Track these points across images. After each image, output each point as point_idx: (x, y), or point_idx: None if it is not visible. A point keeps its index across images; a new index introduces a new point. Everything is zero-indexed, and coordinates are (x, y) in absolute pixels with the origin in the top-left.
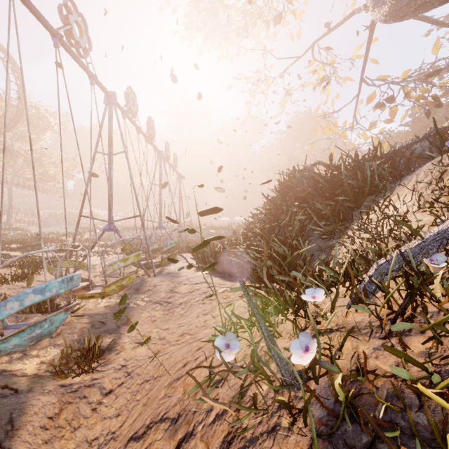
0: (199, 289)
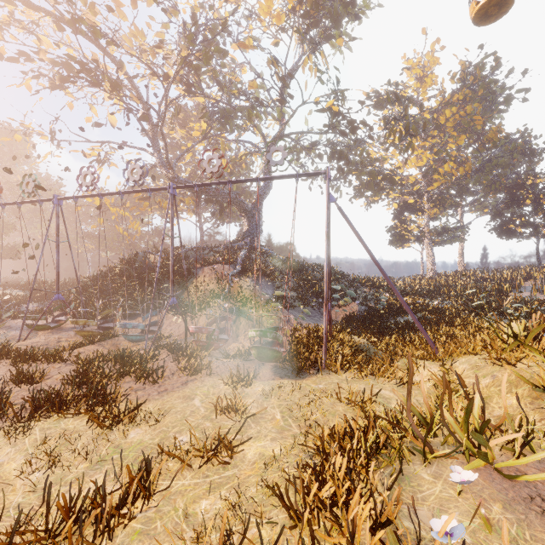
0: None
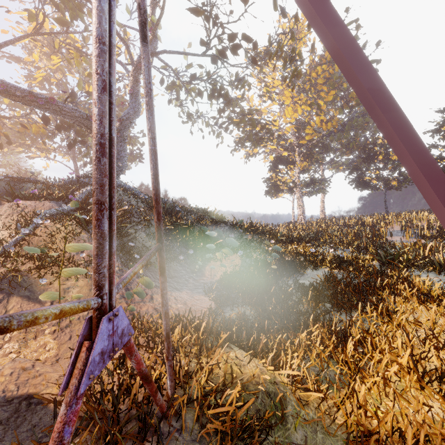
0: None
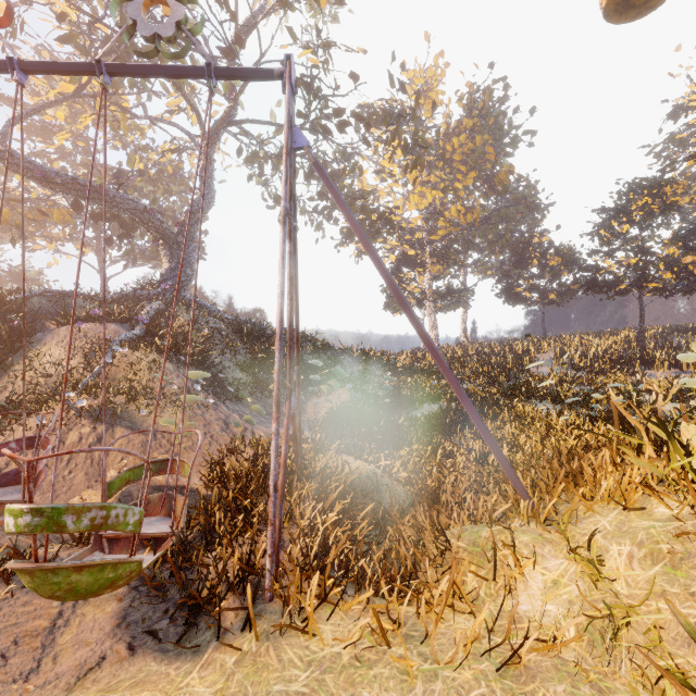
0: None
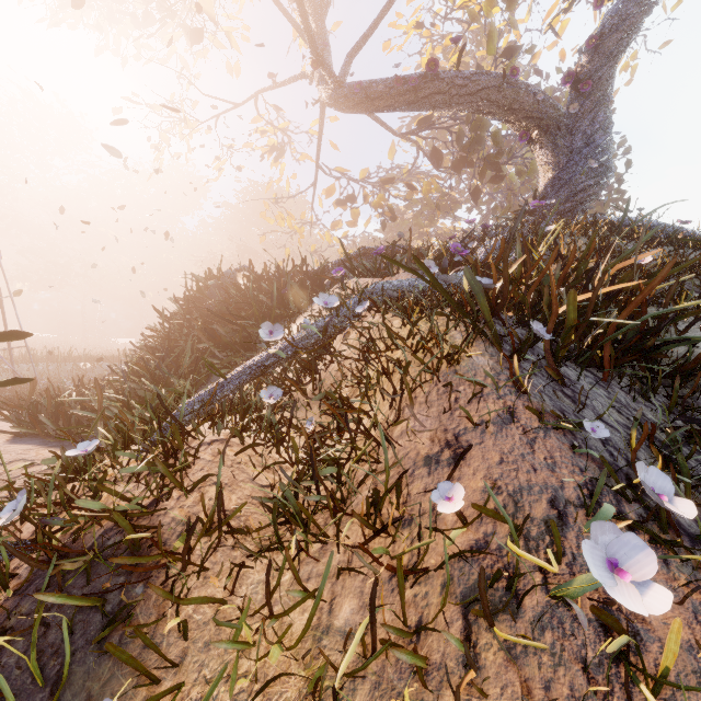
0: (3, 474)
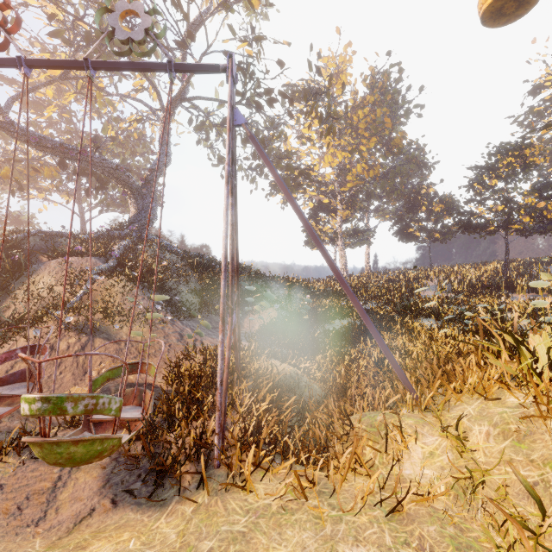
0: None
